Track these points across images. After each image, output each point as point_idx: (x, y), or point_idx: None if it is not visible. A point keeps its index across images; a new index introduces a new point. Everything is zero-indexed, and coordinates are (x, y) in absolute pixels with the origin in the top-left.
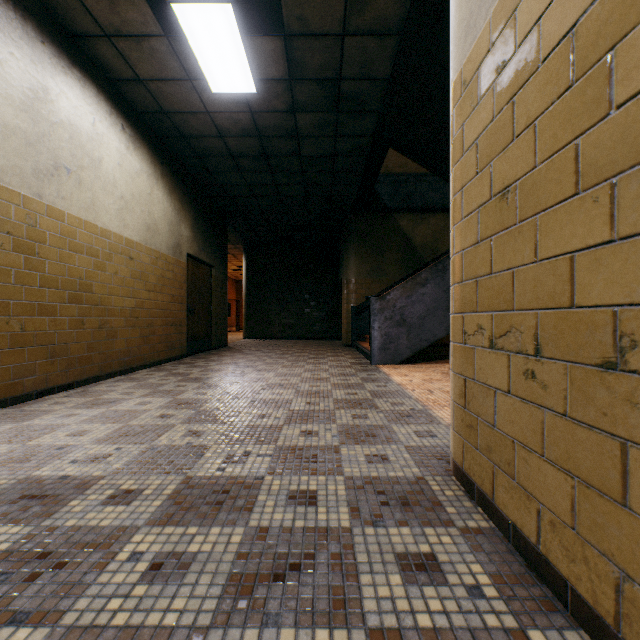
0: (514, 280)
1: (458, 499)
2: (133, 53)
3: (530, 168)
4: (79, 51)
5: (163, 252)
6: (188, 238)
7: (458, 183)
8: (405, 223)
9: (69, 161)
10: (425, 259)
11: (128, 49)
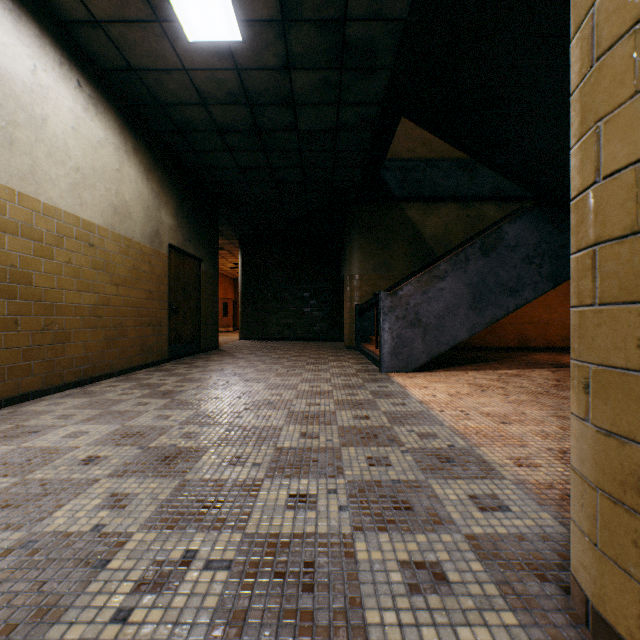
0: None
1: None
2: None
3: None
4: None
5: (137, 240)
6: (170, 226)
7: (619, 20)
8: (414, 213)
9: None
10: (436, 253)
11: None
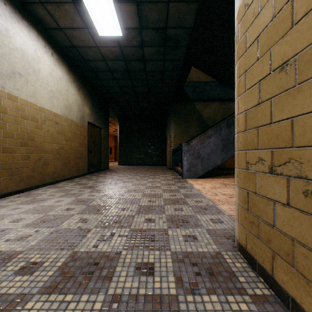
0: (293, 126)
1: (245, 270)
2: (56, 13)
3: (310, 42)
4: (27, 11)
5: (74, 120)
6: (88, 113)
7: (242, 69)
8: (199, 106)
9: (21, 70)
10: (209, 125)
11: (53, 10)
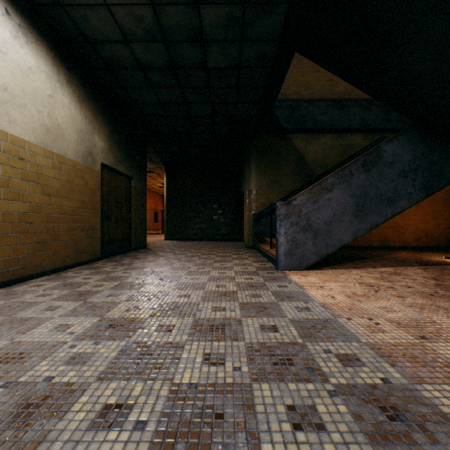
0: None
1: None
2: None
3: None
4: None
5: (70, 158)
6: (103, 149)
7: None
8: (299, 142)
9: None
10: (316, 173)
11: None
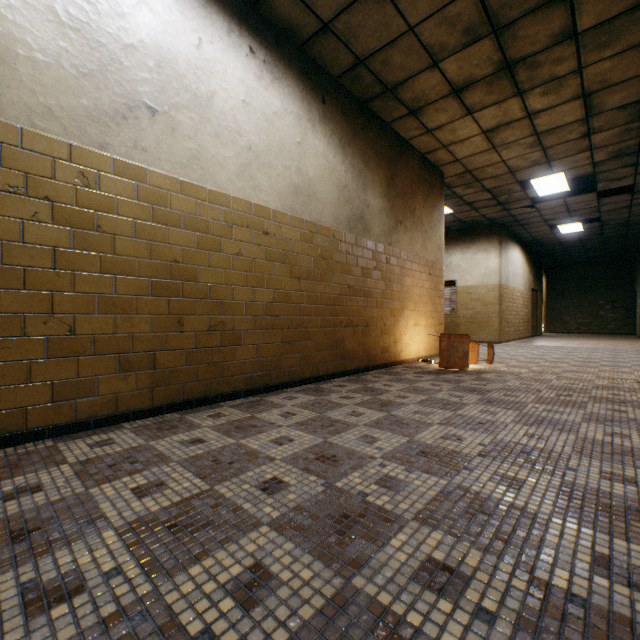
0: None
1: None
2: (534, 233)
3: None
4: (516, 237)
5: (526, 291)
6: (531, 281)
7: None
8: None
9: (515, 273)
10: None
11: (533, 233)
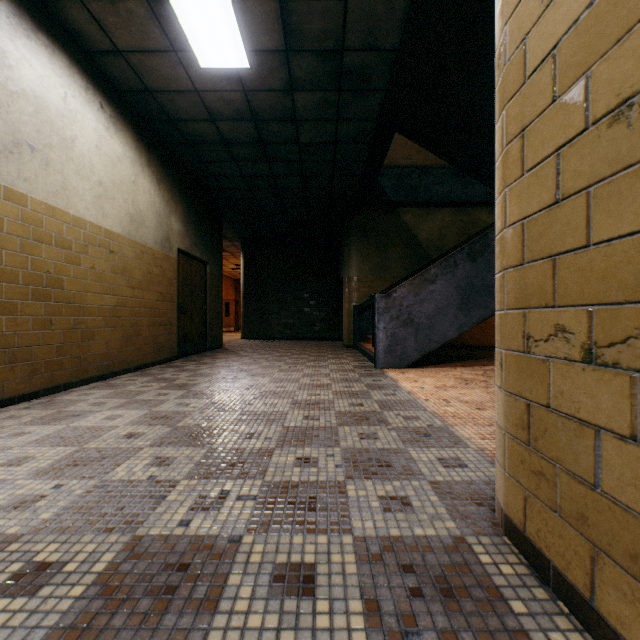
0: None
1: (523, 582)
2: (108, 17)
3: None
4: (46, 14)
5: (150, 246)
6: (179, 232)
7: (515, 125)
8: (410, 218)
9: (33, 138)
10: (431, 256)
11: (102, 12)
